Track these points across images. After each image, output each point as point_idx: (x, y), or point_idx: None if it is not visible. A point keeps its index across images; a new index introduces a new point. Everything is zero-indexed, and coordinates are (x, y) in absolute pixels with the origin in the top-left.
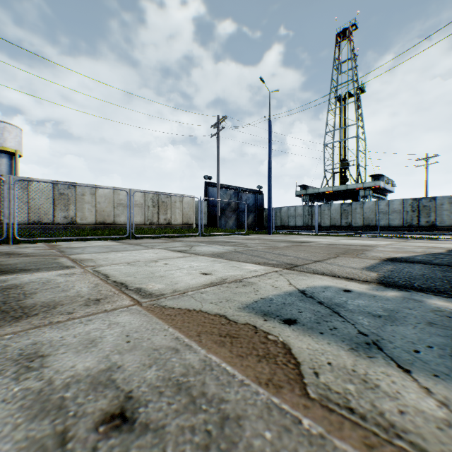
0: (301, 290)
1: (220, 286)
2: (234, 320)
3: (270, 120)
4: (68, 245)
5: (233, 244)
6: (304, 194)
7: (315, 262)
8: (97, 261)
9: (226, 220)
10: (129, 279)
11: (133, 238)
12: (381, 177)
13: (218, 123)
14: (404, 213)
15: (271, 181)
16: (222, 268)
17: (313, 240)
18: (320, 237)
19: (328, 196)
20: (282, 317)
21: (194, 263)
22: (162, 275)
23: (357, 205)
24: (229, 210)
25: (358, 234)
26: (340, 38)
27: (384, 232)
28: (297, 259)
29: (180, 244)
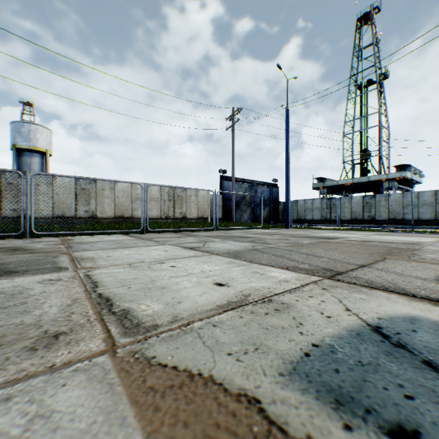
0: (373, 326)
1: (242, 310)
2: (278, 420)
3: (287, 109)
4: (81, 239)
5: (250, 240)
6: (322, 187)
7: (360, 267)
8: (97, 261)
9: (241, 214)
10: (120, 291)
11: (148, 232)
12: (408, 167)
13: (233, 116)
14: (436, 206)
15: (289, 172)
16: (241, 275)
17: (339, 235)
18: (344, 232)
19: (348, 189)
20: (380, 416)
21: (206, 266)
22: (164, 284)
23: (381, 198)
24: (244, 204)
25: (385, 228)
26: (361, 23)
27: (413, 226)
28: (334, 262)
29: (193, 239)
